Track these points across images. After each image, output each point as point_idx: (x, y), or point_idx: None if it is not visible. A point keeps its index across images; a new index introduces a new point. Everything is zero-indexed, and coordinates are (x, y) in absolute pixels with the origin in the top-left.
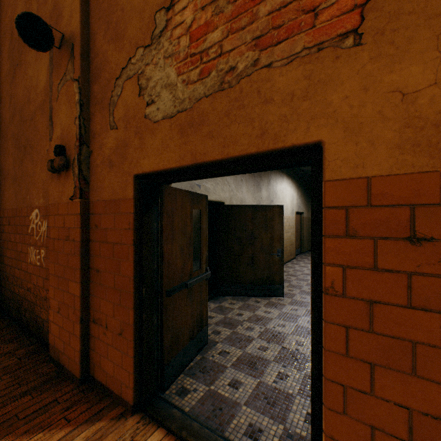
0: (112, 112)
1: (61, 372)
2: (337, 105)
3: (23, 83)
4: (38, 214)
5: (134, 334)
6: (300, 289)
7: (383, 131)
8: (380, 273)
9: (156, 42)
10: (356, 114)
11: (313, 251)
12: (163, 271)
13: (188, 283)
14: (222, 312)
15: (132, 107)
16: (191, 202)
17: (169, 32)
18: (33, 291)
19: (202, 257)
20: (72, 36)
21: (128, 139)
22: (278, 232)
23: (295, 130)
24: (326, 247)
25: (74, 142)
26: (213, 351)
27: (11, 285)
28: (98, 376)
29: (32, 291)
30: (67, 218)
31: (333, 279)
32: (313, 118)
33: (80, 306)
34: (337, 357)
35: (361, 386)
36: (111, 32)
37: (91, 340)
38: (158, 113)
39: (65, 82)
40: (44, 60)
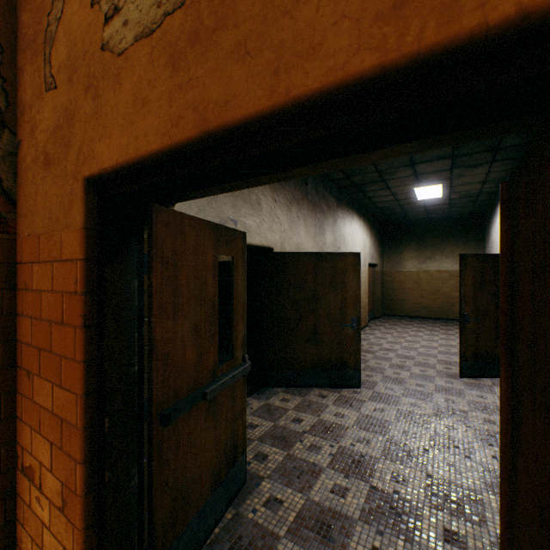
0: (49, 56)
1: None
2: None
3: None
4: None
5: (86, 515)
6: (383, 374)
7: None
8: None
9: None
10: None
11: None
12: (153, 376)
13: (207, 391)
14: (271, 416)
15: (80, 35)
16: (214, 242)
17: None
18: None
19: (237, 338)
20: None
21: (74, 104)
22: (353, 292)
23: None
24: None
25: None
26: (254, 498)
27: None
28: None
29: None
30: None
31: None
32: None
33: None
34: None
35: None
36: None
37: (19, 504)
38: (125, 31)
39: None
40: None
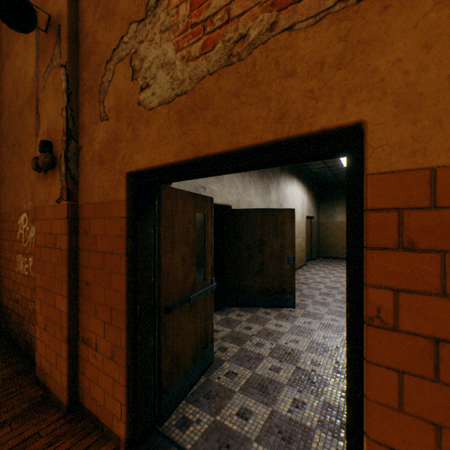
0: (102, 101)
1: (47, 397)
2: (385, 72)
3: (11, 75)
4: (26, 219)
5: (127, 359)
6: (313, 299)
7: None
8: (449, 300)
9: (151, 14)
10: (414, 81)
11: (349, 266)
12: (161, 285)
13: (190, 297)
14: (229, 325)
15: (124, 94)
16: (194, 205)
17: (166, 1)
18: (21, 303)
19: (207, 266)
20: (58, 16)
21: (120, 131)
22: (290, 238)
23: (326, 109)
24: (369, 262)
25: (60, 137)
26: (219, 371)
27: (0, 296)
28: (88, 404)
29: (20, 303)
30: (53, 223)
31: (379, 306)
32: (350, 91)
33: (67, 324)
34: (385, 411)
35: None
36: (102, 9)
37: (80, 362)
38: (153, 98)
39: (52, 69)
40: (32, 48)
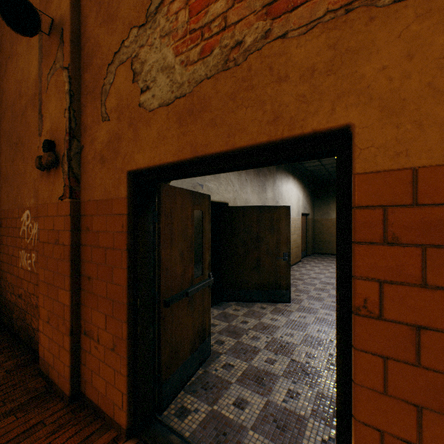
0: (104, 102)
1: (51, 388)
2: (371, 79)
3: (14, 76)
4: (29, 216)
5: (128, 350)
6: (308, 294)
7: (435, 108)
8: (430, 290)
9: (152, 20)
10: (397, 88)
11: (339, 260)
12: (161, 279)
13: (189, 291)
14: (226, 319)
15: (125, 96)
16: (192, 202)
17: (165, 7)
18: (24, 297)
19: (205, 262)
20: (61, 20)
21: (121, 131)
22: (285, 234)
23: (317, 112)
24: (356, 256)
25: (63, 137)
26: (216, 363)
27: (3, 291)
28: (90, 394)
29: (23, 297)
30: (56, 220)
31: (366, 296)
32: (339, 96)
33: (70, 317)
34: (371, 394)
35: (404, 434)
36: (103, 14)
37: (83, 353)
38: (153, 100)
39: (55, 71)
40: (35, 50)
